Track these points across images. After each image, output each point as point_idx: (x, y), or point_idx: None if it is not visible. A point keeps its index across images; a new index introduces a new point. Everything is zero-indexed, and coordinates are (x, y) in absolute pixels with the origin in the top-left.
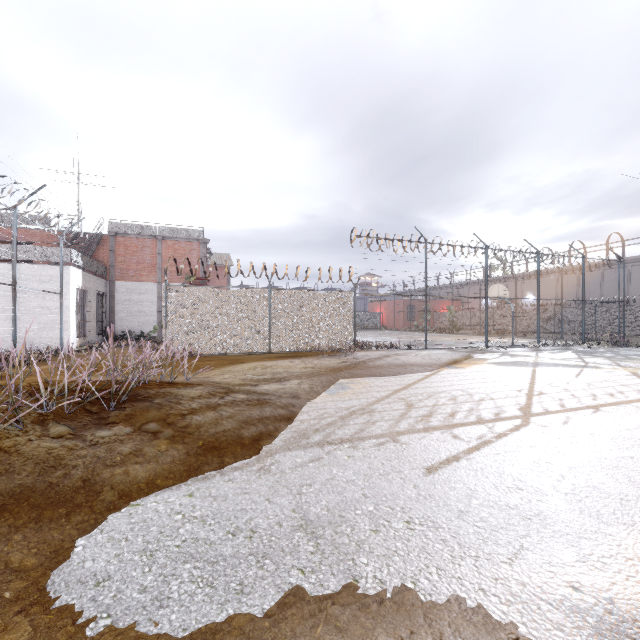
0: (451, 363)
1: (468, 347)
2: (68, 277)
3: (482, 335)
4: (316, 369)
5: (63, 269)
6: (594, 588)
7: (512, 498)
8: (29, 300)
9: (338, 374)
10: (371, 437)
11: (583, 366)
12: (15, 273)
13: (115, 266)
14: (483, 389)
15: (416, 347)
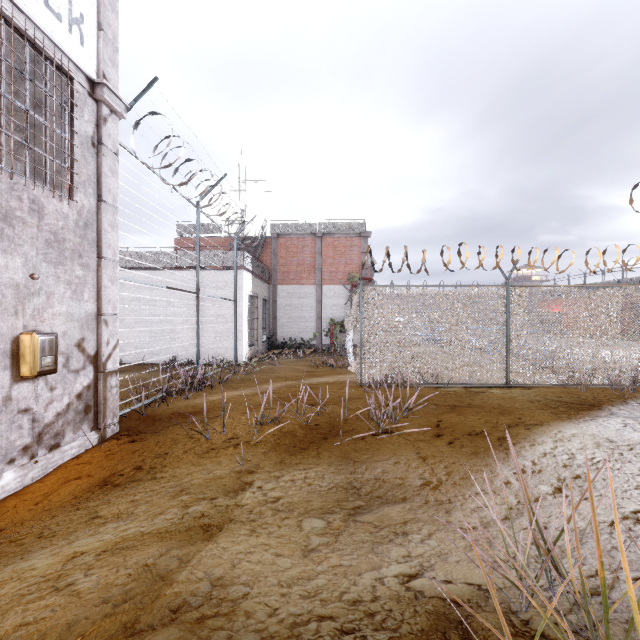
0: None
1: None
2: (241, 282)
3: None
4: None
5: (236, 274)
6: None
7: None
8: (207, 308)
9: None
10: None
11: None
12: (198, 279)
13: (277, 269)
14: None
15: None
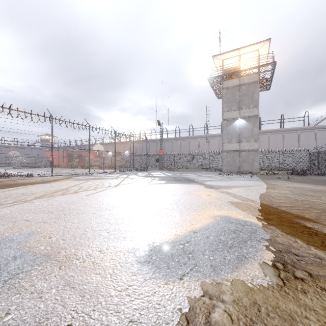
0: (51, 181)
1: (79, 174)
2: None
3: (102, 169)
4: None
5: None
6: None
7: None
8: None
9: None
10: None
11: (112, 178)
12: None
13: None
14: (38, 191)
15: (49, 175)
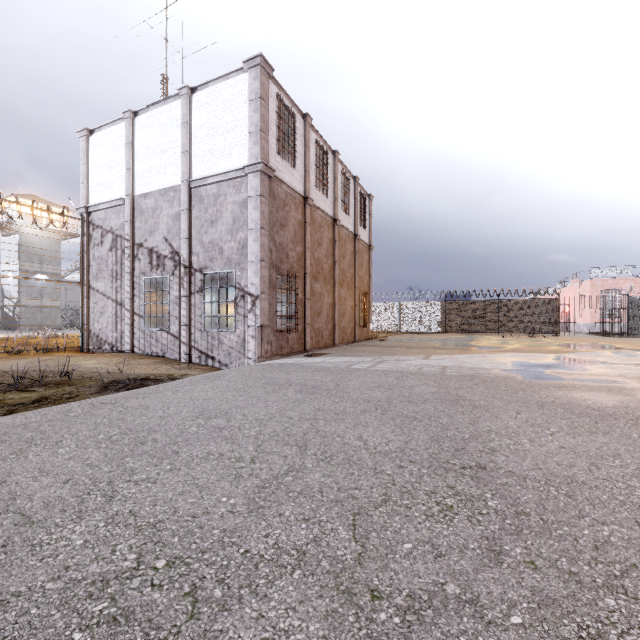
0: None
1: None
2: None
3: None
4: None
5: None
6: None
7: None
8: None
9: None
10: None
11: None
12: None
13: None
14: None
15: None
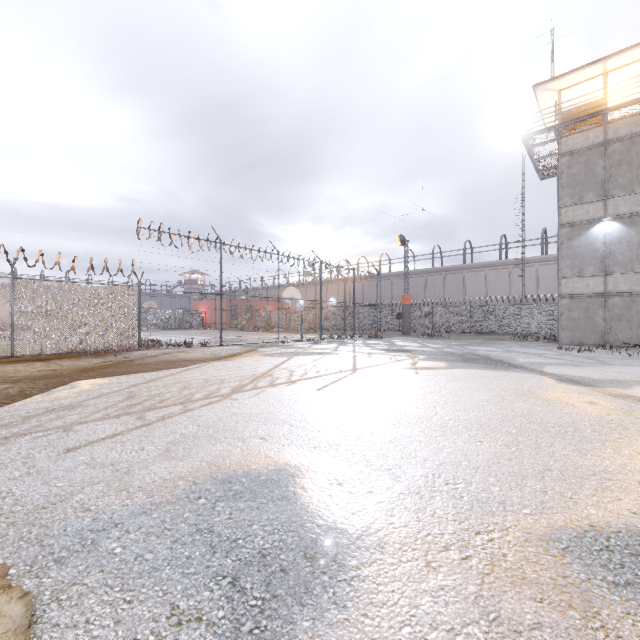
0: (228, 357)
1: (262, 342)
2: None
3: (290, 332)
4: (57, 371)
5: None
6: (106, 506)
7: (126, 457)
8: None
9: (83, 374)
10: (40, 431)
11: (330, 353)
12: None
13: None
14: (225, 376)
15: (214, 344)
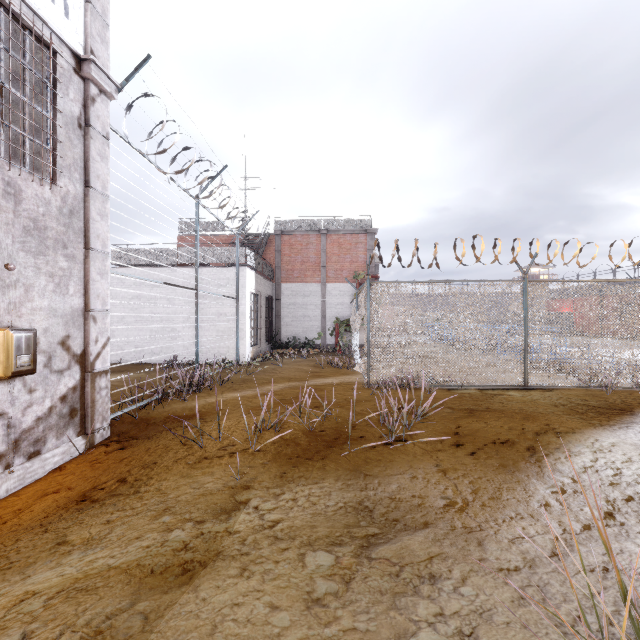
0: None
1: None
2: (243, 279)
3: None
4: None
5: (239, 271)
6: None
7: None
8: (209, 306)
9: None
10: None
11: None
12: (197, 275)
13: (280, 267)
14: None
15: None
